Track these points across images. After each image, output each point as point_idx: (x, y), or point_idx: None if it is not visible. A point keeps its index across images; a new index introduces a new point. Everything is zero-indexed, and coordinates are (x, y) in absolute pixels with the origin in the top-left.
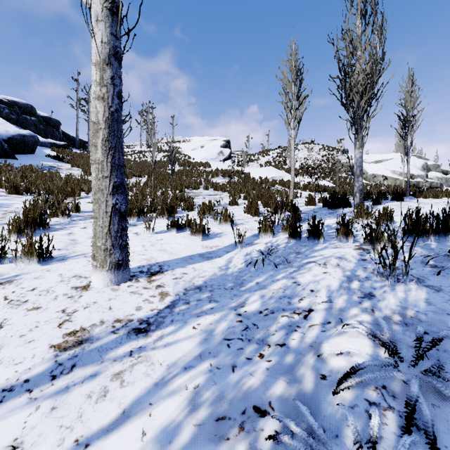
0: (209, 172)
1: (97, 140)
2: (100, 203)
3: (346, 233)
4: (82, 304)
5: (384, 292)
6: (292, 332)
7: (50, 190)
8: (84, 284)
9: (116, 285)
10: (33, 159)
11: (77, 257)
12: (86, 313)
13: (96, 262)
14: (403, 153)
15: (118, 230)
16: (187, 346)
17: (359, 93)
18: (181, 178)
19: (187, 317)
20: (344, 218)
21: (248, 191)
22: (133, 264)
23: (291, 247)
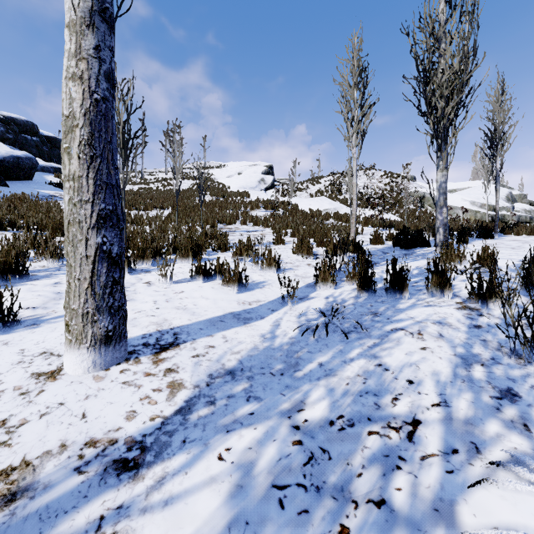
0: (247, 203)
1: (72, 144)
2: (76, 242)
3: (440, 284)
4: (39, 408)
5: (532, 387)
6: (393, 470)
7: (44, 225)
8: (53, 368)
9: (103, 369)
10: (29, 186)
11: (56, 320)
12: (40, 426)
13: (71, 335)
14: (486, 180)
15: (106, 285)
16: (205, 506)
17: (444, 97)
18: (213, 211)
19: (209, 433)
20: (438, 263)
21: (297, 226)
22: (135, 332)
23: (363, 304)
